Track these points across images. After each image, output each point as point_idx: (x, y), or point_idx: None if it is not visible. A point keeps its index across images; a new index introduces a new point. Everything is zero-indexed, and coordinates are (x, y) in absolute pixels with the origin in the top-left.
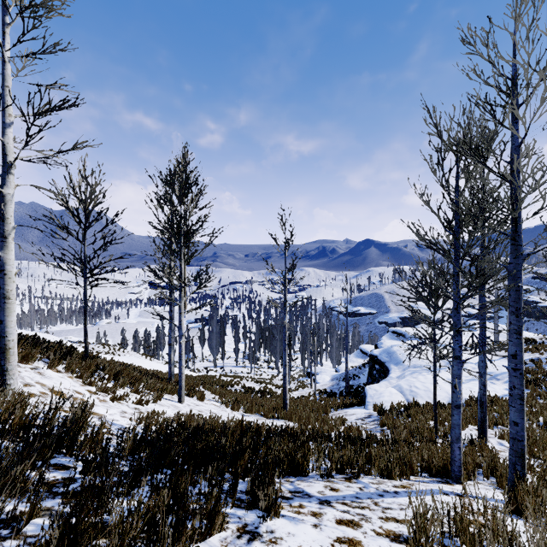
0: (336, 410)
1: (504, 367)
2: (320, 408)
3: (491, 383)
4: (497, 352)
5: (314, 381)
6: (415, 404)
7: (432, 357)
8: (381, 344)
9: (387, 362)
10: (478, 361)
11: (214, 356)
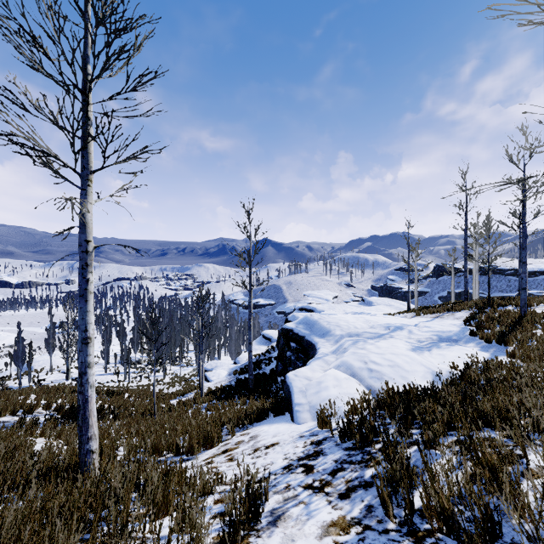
0: (232, 434)
1: (450, 326)
2: (193, 438)
3: (455, 345)
4: (417, 316)
5: (205, 379)
6: (400, 396)
7: (364, 323)
8: (294, 317)
9: (308, 336)
10: (414, 323)
11: (69, 364)
